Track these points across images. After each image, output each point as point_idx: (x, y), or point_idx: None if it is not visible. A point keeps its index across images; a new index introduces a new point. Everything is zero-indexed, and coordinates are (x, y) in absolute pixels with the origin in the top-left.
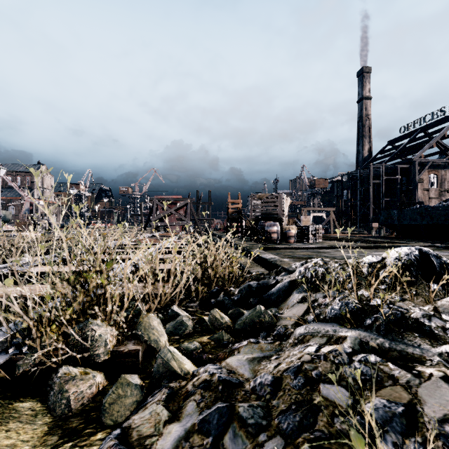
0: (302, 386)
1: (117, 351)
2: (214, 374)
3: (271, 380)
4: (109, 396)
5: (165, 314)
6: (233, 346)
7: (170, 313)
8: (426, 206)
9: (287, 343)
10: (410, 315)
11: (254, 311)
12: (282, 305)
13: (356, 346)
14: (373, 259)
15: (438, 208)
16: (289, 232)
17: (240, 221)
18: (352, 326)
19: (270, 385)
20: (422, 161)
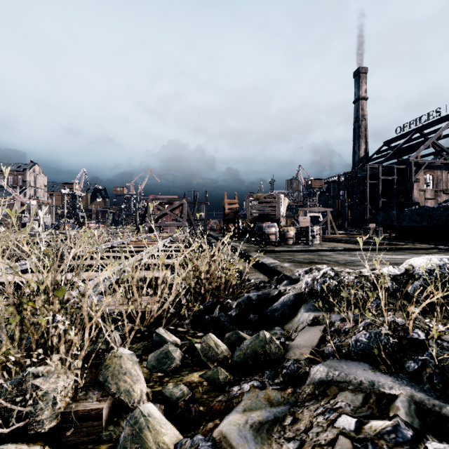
0: None
1: (71, 412)
2: None
3: None
4: None
5: (150, 338)
6: (231, 391)
7: (155, 337)
8: (425, 207)
9: (303, 393)
10: None
11: (257, 339)
12: (288, 325)
13: (414, 421)
14: (395, 270)
15: (439, 209)
16: (287, 233)
17: (237, 222)
18: (389, 370)
19: None
20: (418, 162)
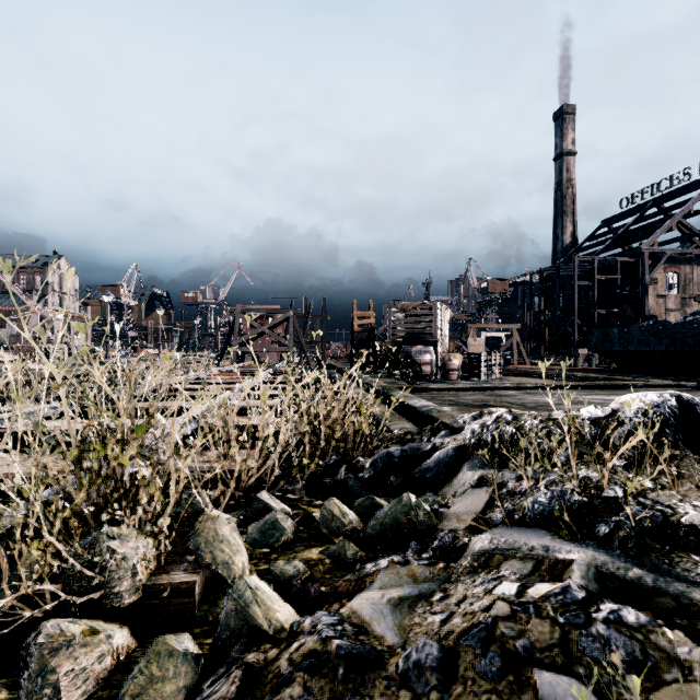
0: (499, 674)
1: (155, 585)
2: (329, 641)
3: (437, 658)
4: (132, 679)
5: (248, 506)
6: (363, 569)
7: (256, 504)
8: (663, 322)
9: (459, 567)
10: (679, 519)
11: (398, 504)
12: (444, 489)
13: (591, 585)
14: (597, 412)
15: (684, 325)
16: (449, 363)
17: (373, 345)
18: (574, 536)
19: (436, 669)
20: (655, 252)
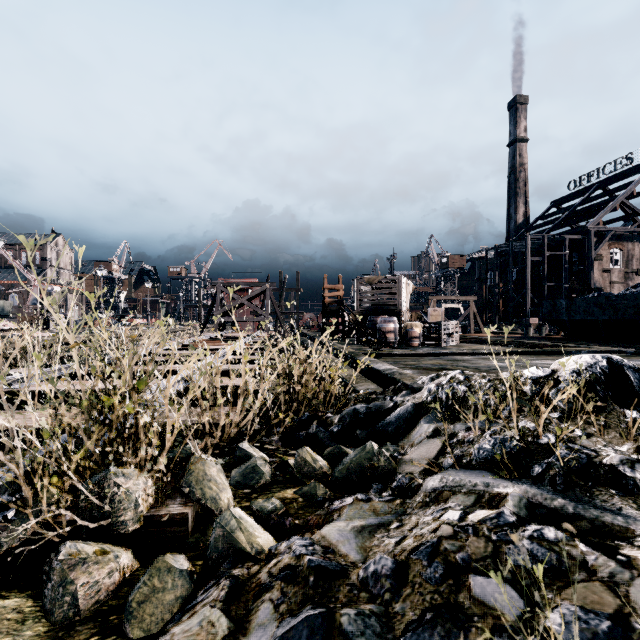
0: (441, 579)
1: (154, 515)
2: (302, 557)
3: (391, 568)
4: (138, 589)
5: (231, 455)
6: (331, 505)
7: (238, 453)
8: (607, 294)
9: (413, 502)
10: (601, 460)
11: (362, 451)
12: (404, 440)
13: (522, 512)
14: (538, 372)
15: (625, 297)
16: (411, 331)
17: (342, 315)
18: (512, 476)
19: (390, 576)
20: (601, 230)
